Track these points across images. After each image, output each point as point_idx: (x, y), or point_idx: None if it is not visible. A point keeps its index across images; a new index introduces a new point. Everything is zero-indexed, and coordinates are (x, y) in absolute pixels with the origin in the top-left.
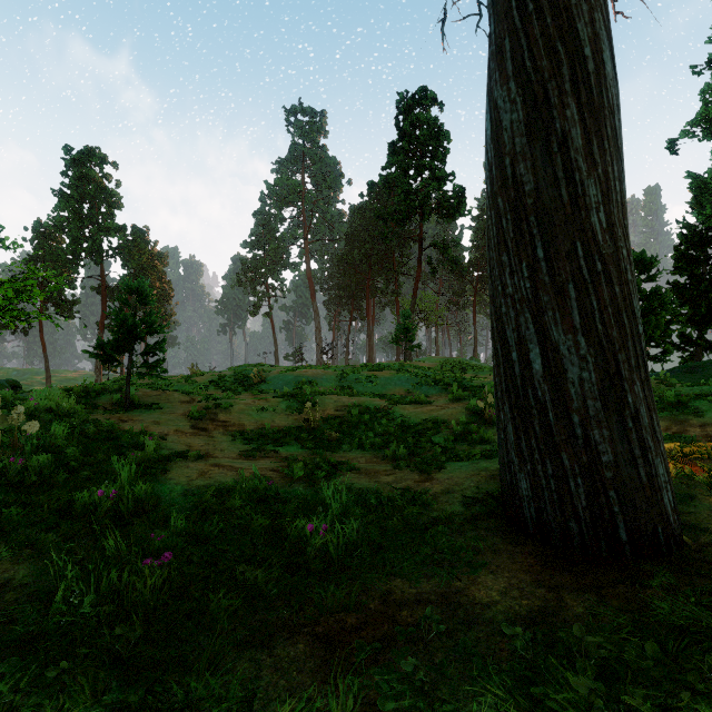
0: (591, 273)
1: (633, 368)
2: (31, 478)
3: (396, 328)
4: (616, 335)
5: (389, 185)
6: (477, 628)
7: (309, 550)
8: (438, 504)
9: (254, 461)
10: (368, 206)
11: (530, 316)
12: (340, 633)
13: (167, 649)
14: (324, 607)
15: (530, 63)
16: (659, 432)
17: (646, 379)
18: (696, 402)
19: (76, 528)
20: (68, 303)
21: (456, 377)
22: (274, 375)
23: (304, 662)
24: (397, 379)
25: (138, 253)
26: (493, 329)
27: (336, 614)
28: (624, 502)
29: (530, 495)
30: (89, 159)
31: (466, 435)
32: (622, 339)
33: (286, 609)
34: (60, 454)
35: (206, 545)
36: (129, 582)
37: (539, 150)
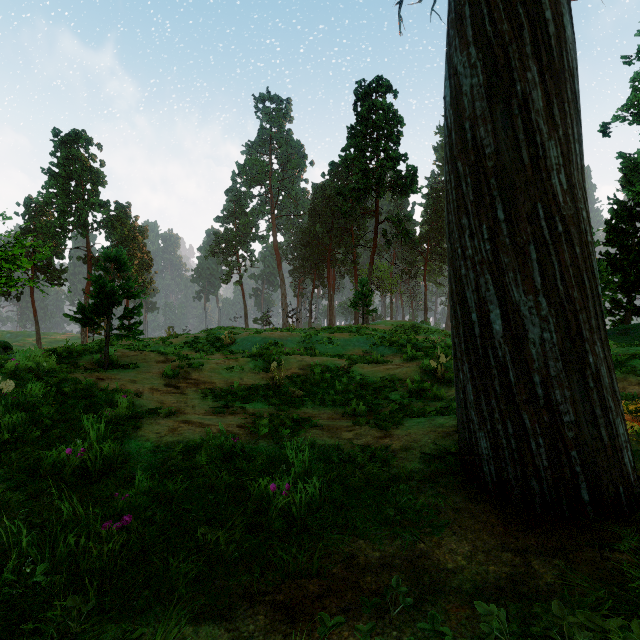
0: (552, 234)
1: (594, 329)
2: (4, 436)
3: (355, 294)
4: (577, 296)
5: (348, 165)
6: (445, 597)
7: (272, 510)
8: (398, 461)
9: (222, 417)
10: (329, 184)
11: (490, 277)
12: (302, 602)
13: (120, 622)
14: (286, 572)
15: (490, 28)
16: (618, 392)
17: (606, 340)
18: (633, 361)
19: (43, 487)
20: (57, 271)
21: (410, 339)
22: (243, 337)
23: (263, 637)
24: (356, 341)
25: (120, 226)
26: (452, 291)
27: (298, 580)
28: (586, 462)
29: (490, 454)
30: (76, 141)
31: (420, 392)
32: (583, 300)
33: (246, 576)
34: (35, 412)
35: (170, 504)
36: (86, 547)
37: (499, 113)
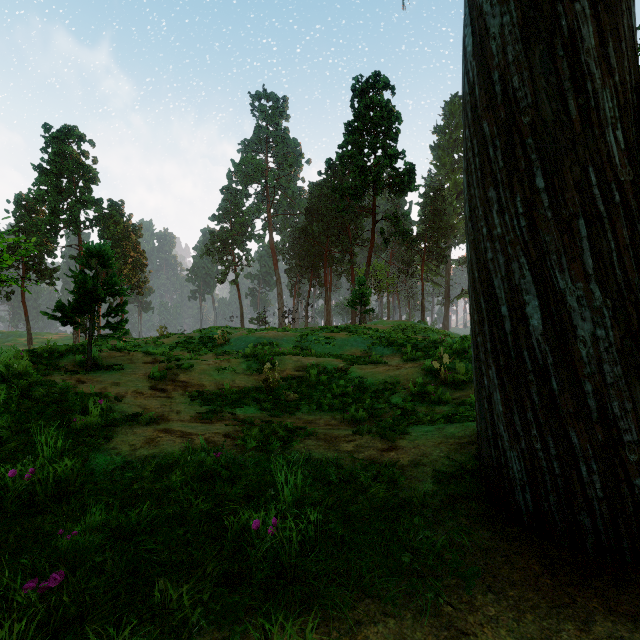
0: (607, 204)
1: None
2: None
3: (352, 293)
4: (639, 282)
5: (345, 162)
6: None
7: (254, 555)
8: (407, 480)
9: (209, 424)
10: (326, 183)
11: (525, 261)
12: None
13: None
14: None
15: None
16: None
17: None
18: None
19: None
20: (48, 270)
21: (409, 338)
22: (237, 337)
23: None
24: (353, 341)
25: (113, 224)
26: (474, 280)
27: None
28: None
29: (524, 479)
30: (67, 137)
31: (423, 395)
32: None
33: None
34: None
35: (130, 541)
36: None
37: (538, 56)
